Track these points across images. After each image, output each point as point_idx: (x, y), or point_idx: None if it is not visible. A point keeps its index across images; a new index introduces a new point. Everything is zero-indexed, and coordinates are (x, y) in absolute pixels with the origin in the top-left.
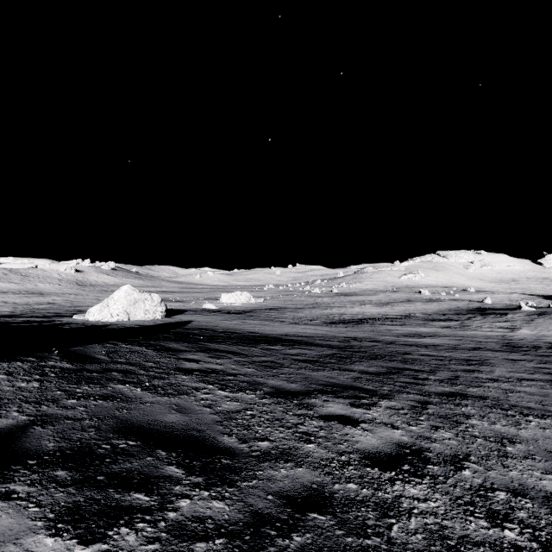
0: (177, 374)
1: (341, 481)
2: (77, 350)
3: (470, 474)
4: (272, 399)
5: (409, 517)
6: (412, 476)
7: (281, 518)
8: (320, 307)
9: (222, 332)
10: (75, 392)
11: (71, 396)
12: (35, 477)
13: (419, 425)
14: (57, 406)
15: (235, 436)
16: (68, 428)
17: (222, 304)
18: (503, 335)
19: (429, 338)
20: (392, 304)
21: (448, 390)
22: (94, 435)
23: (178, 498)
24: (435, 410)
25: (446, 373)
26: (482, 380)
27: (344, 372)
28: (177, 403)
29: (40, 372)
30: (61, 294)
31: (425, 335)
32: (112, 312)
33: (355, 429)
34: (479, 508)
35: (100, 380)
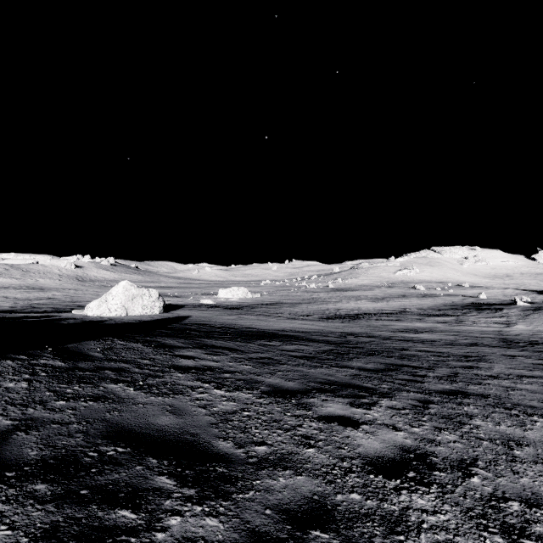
0: (172, 372)
1: (343, 491)
2: (71, 347)
3: (479, 482)
4: (270, 399)
5: (418, 533)
6: (419, 484)
7: (280, 538)
8: (316, 302)
9: (220, 327)
10: (65, 392)
11: (60, 397)
12: (12, 492)
13: (422, 426)
14: (44, 409)
15: (230, 440)
16: (54, 433)
17: (219, 299)
18: (499, 331)
19: (425, 333)
20: (387, 300)
21: (448, 387)
22: (81, 442)
23: (167, 514)
24: (438, 410)
25: (445, 370)
26: (482, 377)
27: (342, 368)
28: (171, 403)
29: (31, 371)
30: (61, 289)
31: (421, 331)
32: (110, 307)
33: (356, 431)
34: (493, 521)
35: (92, 379)
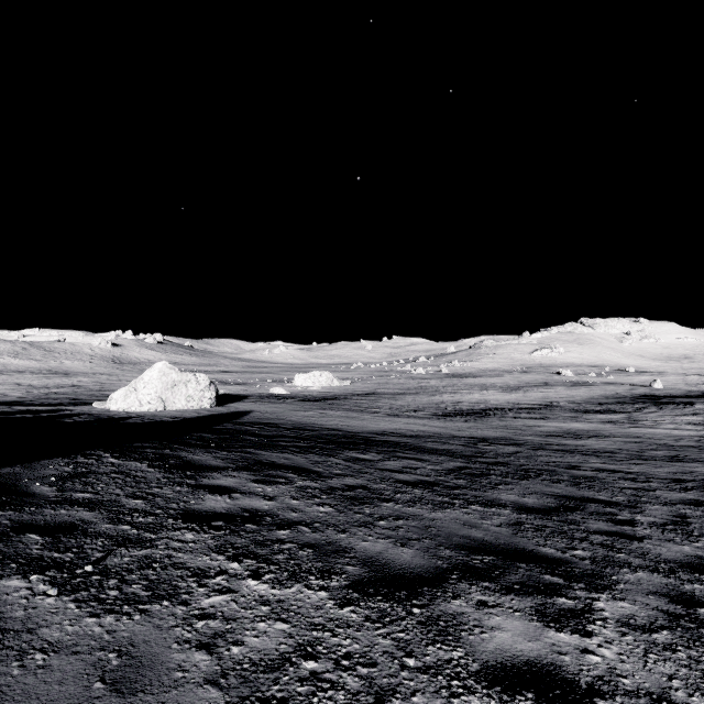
0: (176, 529)
1: None
2: (2, 475)
3: None
4: (366, 606)
5: None
6: None
7: None
8: (426, 392)
9: (290, 429)
10: None
11: None
12: None
13: None
14: None
15: None
16: None
17: (295, 387)
18: (699, 436)
19: (592, 440)
20: (524, 389)
21: (691, 552)
22: None
23: None
24: None
25: (660, 510)
26: None
27: (488, 508)
28: (128, 640)
29: None
30: (91, 374)
31: (585, 435)
32: (141, 399)
33: None
34: None
35: None
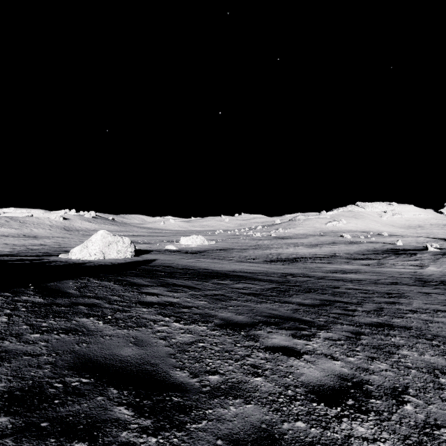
0: (138, 307)
1: (289, 419)
2: (51, 285)
3: (412, 409)
4: (222, 331)
5: None
6: (357, 412)
7: None
8: (261, 248)
9: (181, 269)
10: (40, 326)
11: (35, 330)
12: None
13: (356, 356)
14: (19, 341)
15: (186, 370)
16: (24, 365)
17: (181, 245)
18: (414, 272)
19: (352, 274)
20: (320, 246)
21: (375, 320)
22: (48, 373)
23: None
24: (369, 341)
25: (371, 305)
26: (403, 312)
27: (284, 304)
28: (135, 335)
29: (12, 306)
30: (51, 237)
31: (349, 272)
32: (90, 252)
33: (298, 360)
34: None
35: (67, 314)
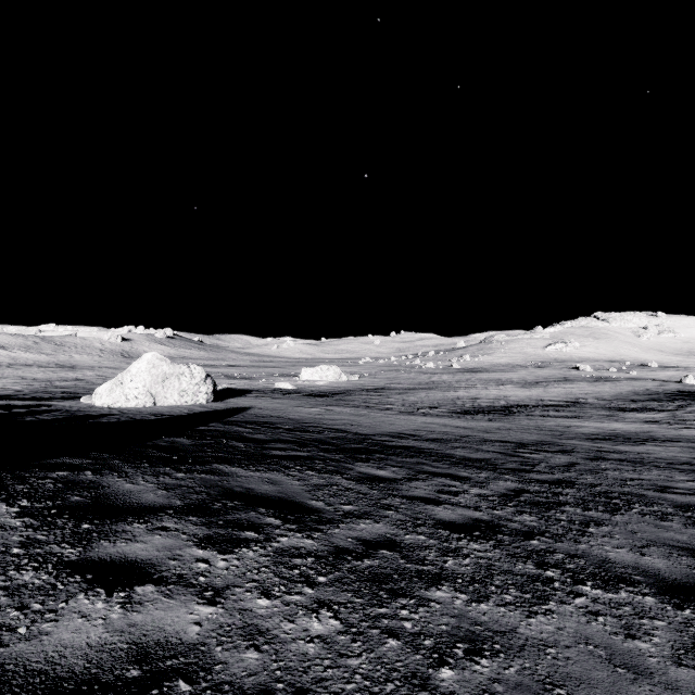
0: None
1: None
2: None
3: None
4: None
5: None
6: None
7: None
8: (439, 388)
9: (290, 430)
10: None
11: None
12: None
13: None
14: None
15: None
16: None
17: (301, 382)
18: None
19: (650, 445)
20: (543, 385)
21: None
22: None
23: None
24: None
25: None
26: None
27: (614, 592)
28: None
29: None
30: (97, 368)
31: (637, 439)
32: (128, 393)
33: None
34: None
35: None
